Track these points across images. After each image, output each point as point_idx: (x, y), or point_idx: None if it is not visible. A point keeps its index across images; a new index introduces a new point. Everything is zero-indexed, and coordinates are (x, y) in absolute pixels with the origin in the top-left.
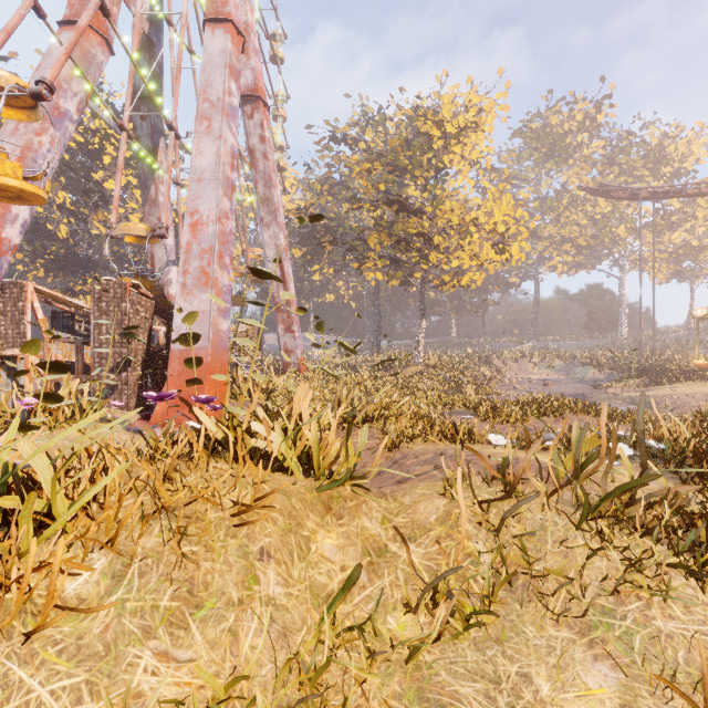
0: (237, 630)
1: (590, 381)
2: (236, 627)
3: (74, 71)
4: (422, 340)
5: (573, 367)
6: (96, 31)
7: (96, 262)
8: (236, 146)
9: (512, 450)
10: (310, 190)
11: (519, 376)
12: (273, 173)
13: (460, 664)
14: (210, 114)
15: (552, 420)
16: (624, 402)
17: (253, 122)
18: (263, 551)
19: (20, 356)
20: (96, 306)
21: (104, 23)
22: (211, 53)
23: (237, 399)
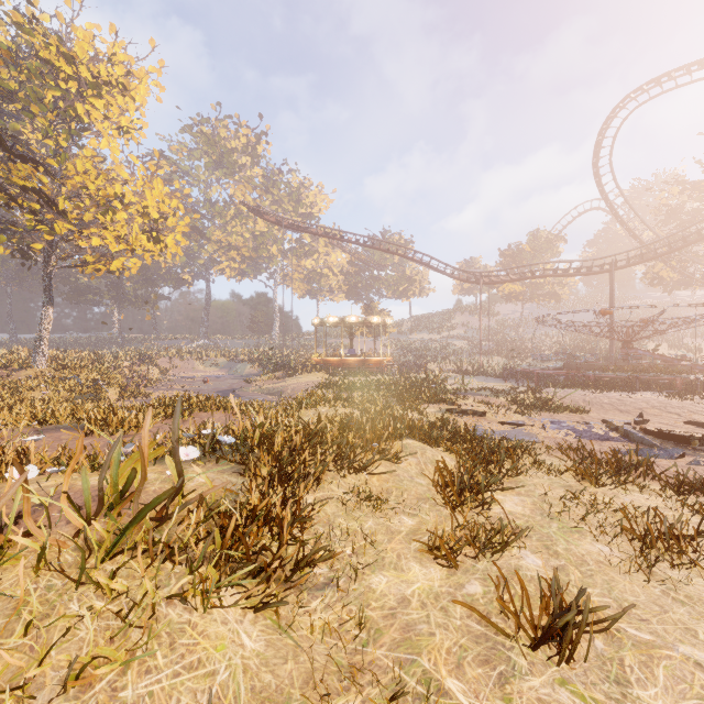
0: None
1: (247, 376)
2: None
3: None
4: (47, 333)
5: (235, 364)
6: None
7: None
8: None
9: (76, 477)
10: None
11: (184, 375)
12: None
13: None
14: None
15: (180, 421)
16: (263, 393)
17: None
18: None
19: None
20: None
21: None
22: None
23: None
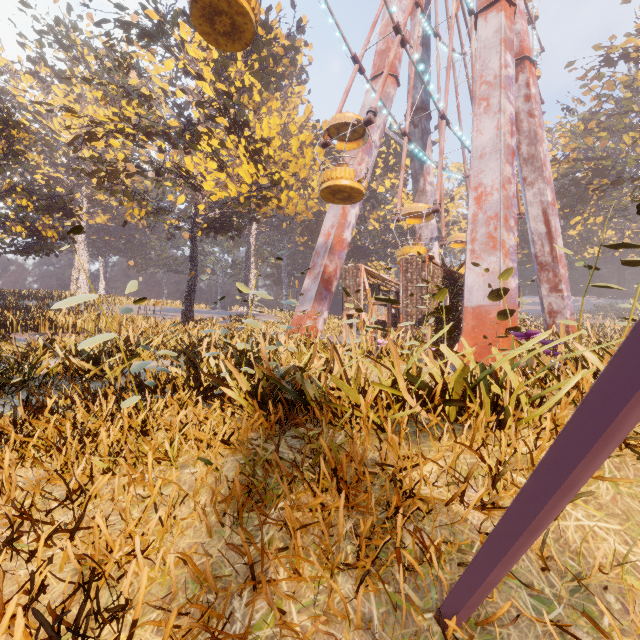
0: None
1: None
2: None
3: (382, 110)
4: None
5: None
6: (390, 74)
7: (371, 250)
8: (513, 113)
9: None
10: (570, 135)
11: None
12: (539, 128)
13: None
14: (487, 94)
15: None
16: None
17: (517, 85)
18: None
19: (354, 315)
20: (404, 277)
21: (394, 66)
22: (485, 39)
23: (567, 347)
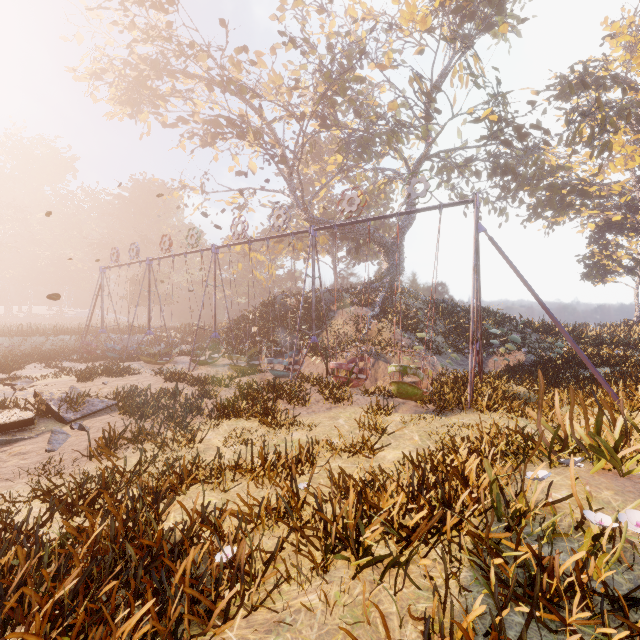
0: None
1: None
2: None
3: None
4: None
5: None
6: None
7: None
8: None
9: None
10: None
11: None
12: None
13: None
14: None
15: None
16: None
17: None
18: None
19: None
20: None
21: None
22: None
23: None
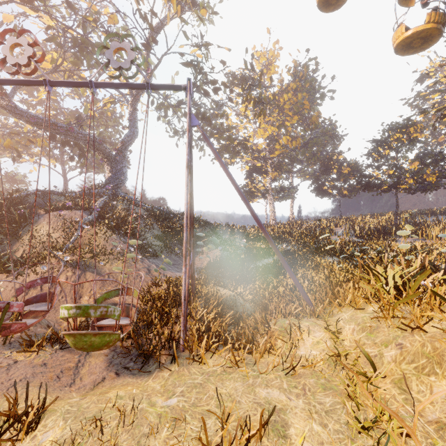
0: (365, 345)
1: None
2: (366, 344)
3: None
4: None
5: None
6: None
7: None
8: None
9: None
10: None
11: None
12: None
13: (341, 409)
14: None
15: None
16: None
17: None
18: (401, 345)
19: None
20: None
21: None
22: None
23: None
